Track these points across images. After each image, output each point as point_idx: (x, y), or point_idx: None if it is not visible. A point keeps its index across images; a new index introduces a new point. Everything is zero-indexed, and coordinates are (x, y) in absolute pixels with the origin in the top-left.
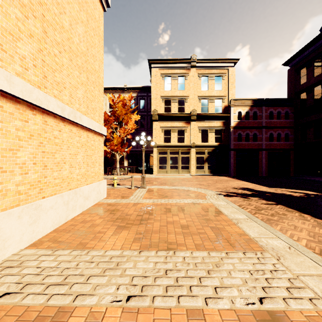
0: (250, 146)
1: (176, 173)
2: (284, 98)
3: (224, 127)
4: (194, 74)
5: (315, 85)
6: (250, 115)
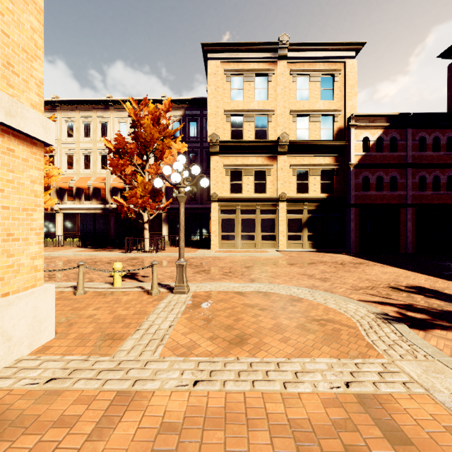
0: (385, 199)
1: (252, 247)
2: (446, 113)
3: (338, 165)
4: (285, 71)
5: None
6: (384, 144)
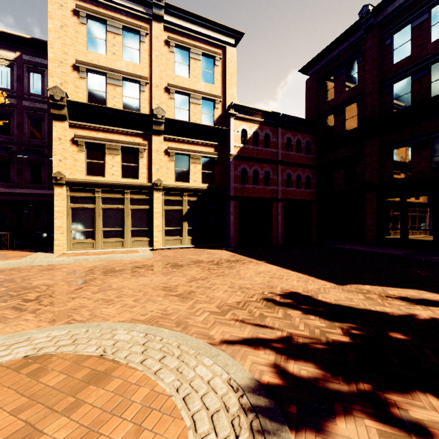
0: (261, 193)
1: (118, 246)
2: (305, 120)
3: (218, 154)
4: (161, 35)
5: (348, 103)
6: (260, 139)
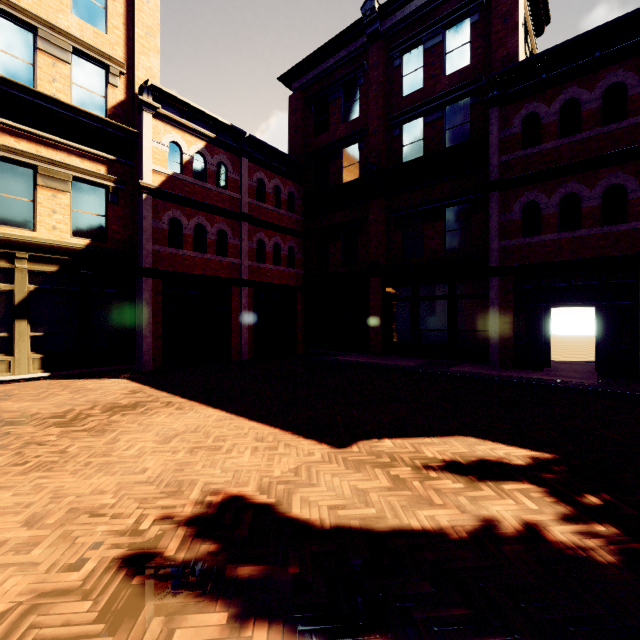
0: (210, 267)
1: None
2: (287, 156)
3: (117, 181)
4: None
5: (347, 142)
6: (209, 169)
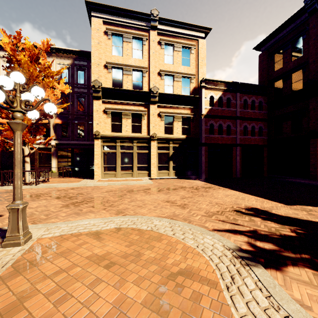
0: (224, 140)
1: (129, 176)
2: (258, 85)
3: (193, 114)
4: (156, 38)
5: (294, 70)
6: (223, 102)
